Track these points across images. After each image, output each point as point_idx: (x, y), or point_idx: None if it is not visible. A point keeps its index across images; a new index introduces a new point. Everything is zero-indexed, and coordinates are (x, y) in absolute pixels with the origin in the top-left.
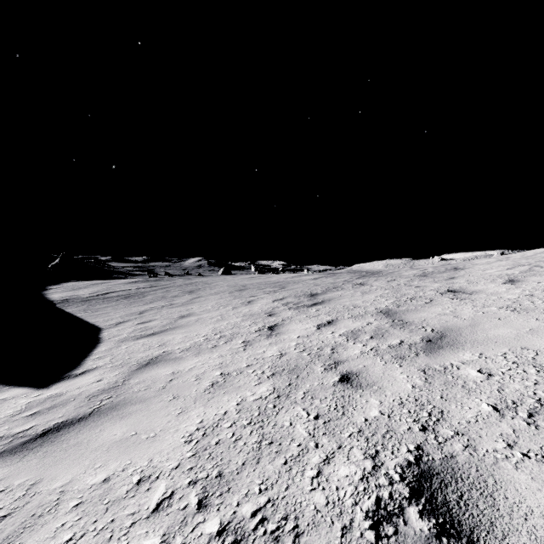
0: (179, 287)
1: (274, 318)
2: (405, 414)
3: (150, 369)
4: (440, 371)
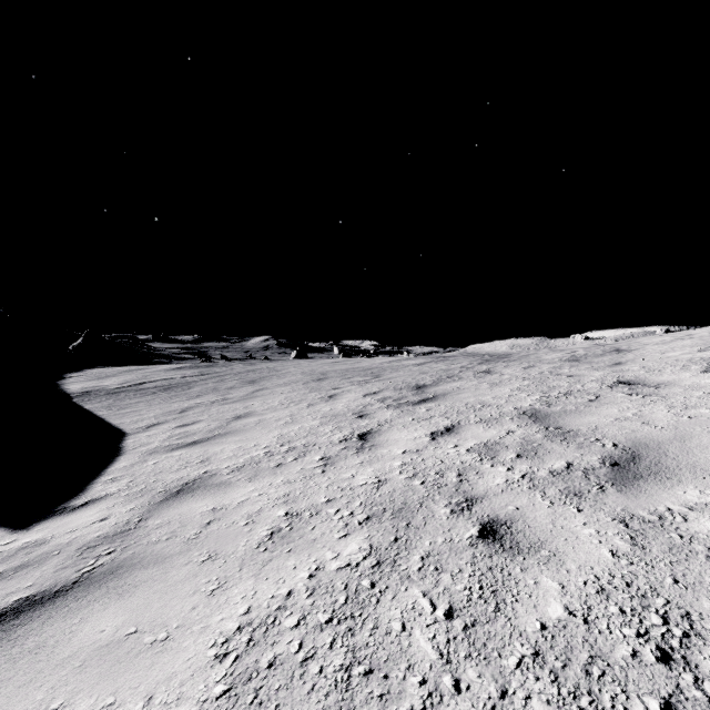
0: (237, 376)
1: (366, 421)
2: (617, 616)
3: (182, 501)
4: (654, 524)
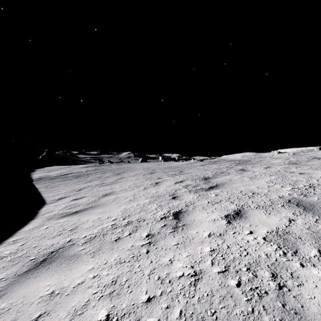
0: (112, 170)
1: (177, 201)
2: None
3: (37, 275)
4: None
